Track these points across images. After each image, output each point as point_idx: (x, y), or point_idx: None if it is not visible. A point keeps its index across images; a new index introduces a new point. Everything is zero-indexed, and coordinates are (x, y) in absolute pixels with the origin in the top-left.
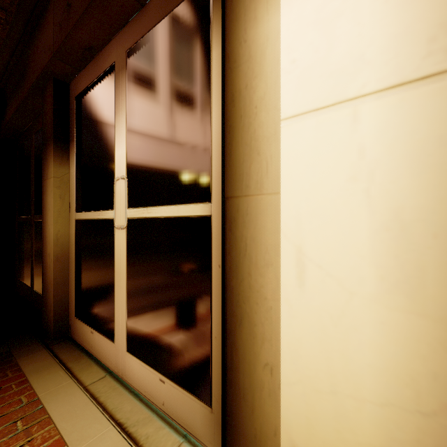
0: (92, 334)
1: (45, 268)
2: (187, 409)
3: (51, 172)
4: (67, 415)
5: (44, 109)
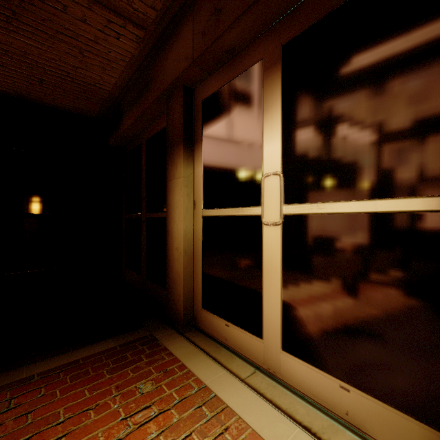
0: (227, 327)
1: (171, 261)
2: (393, 427)
3: (180, 173)
4: (244, 407)
5: (169, 115)
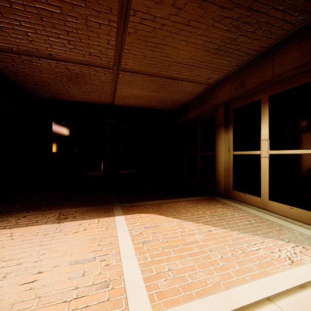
0: (245, 196)
1: (217, 172)
2: (306, 216)
3: (222, 137)
4: (254, 212)
5: (217, 114)
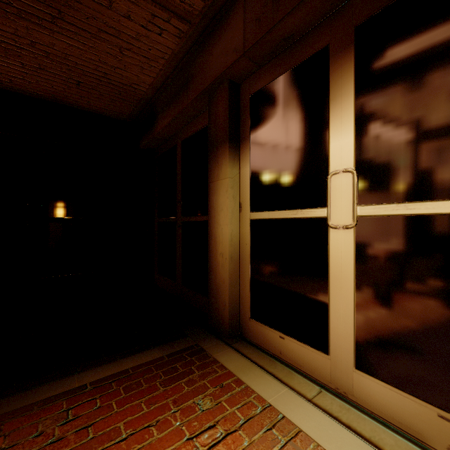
0: (282, 340)
1: (214, 267)
2: None
3: (225, 173)
4: (320, 433)
5: (212, 113)
